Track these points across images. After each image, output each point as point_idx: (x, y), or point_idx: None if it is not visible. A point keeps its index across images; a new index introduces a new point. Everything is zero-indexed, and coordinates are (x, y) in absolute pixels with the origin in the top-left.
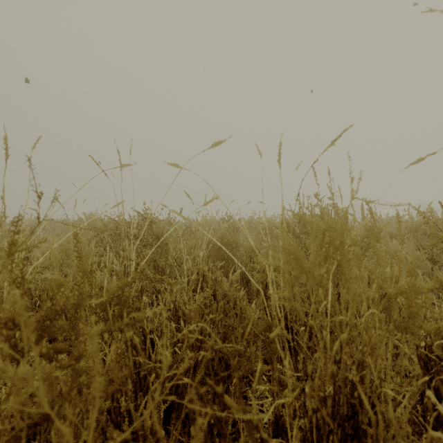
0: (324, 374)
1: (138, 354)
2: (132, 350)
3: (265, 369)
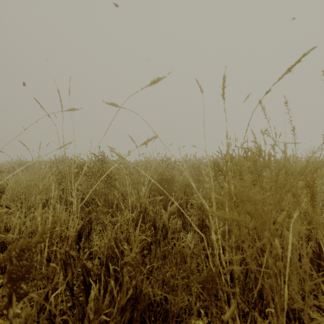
0: None
1: None
2: None
3: None
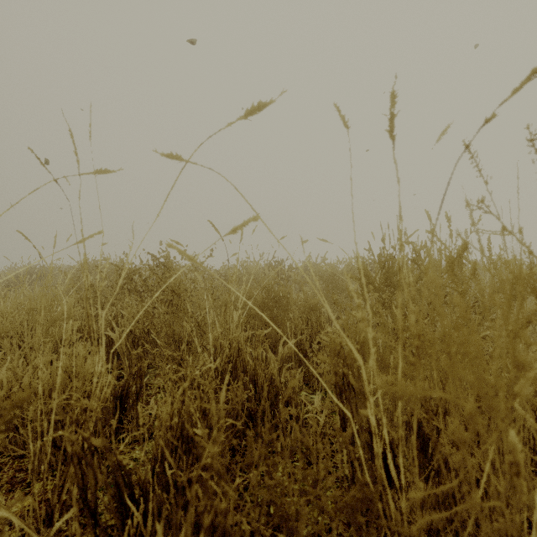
0: None
1: None
2: None
3: None
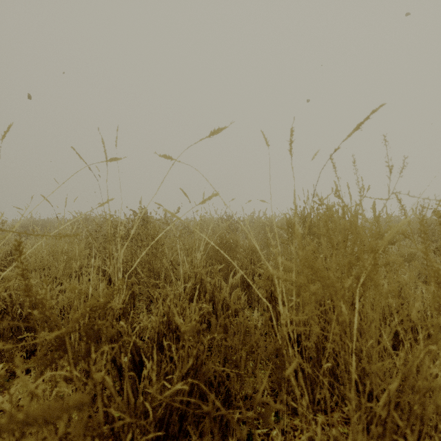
0: (368, 440)
1: (112, 401)
2: (103, 397)
3: (276, 407)
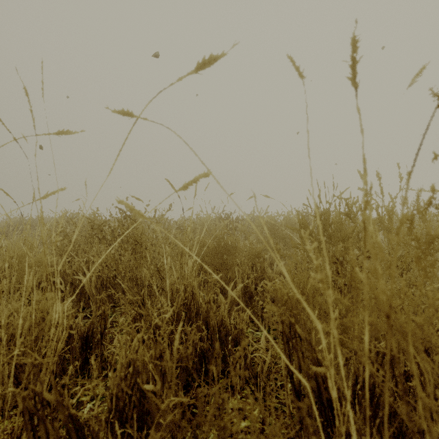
0: None
1: None
2: None
3: None
